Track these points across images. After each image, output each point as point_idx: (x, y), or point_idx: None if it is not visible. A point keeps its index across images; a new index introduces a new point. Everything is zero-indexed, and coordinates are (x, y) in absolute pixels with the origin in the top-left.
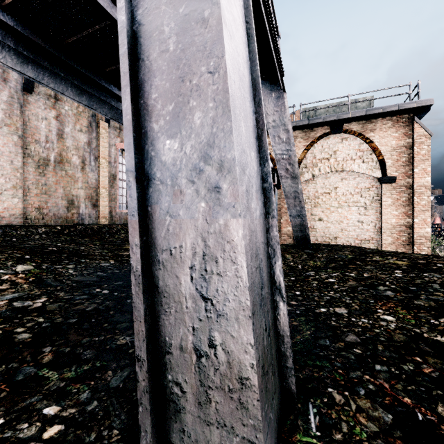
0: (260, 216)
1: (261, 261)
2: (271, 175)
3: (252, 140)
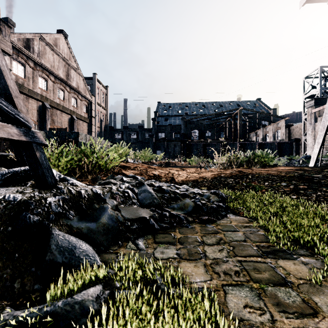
0: (316, 154)
1: (314, 157)
2: (318, 150)
3: (318, 147)
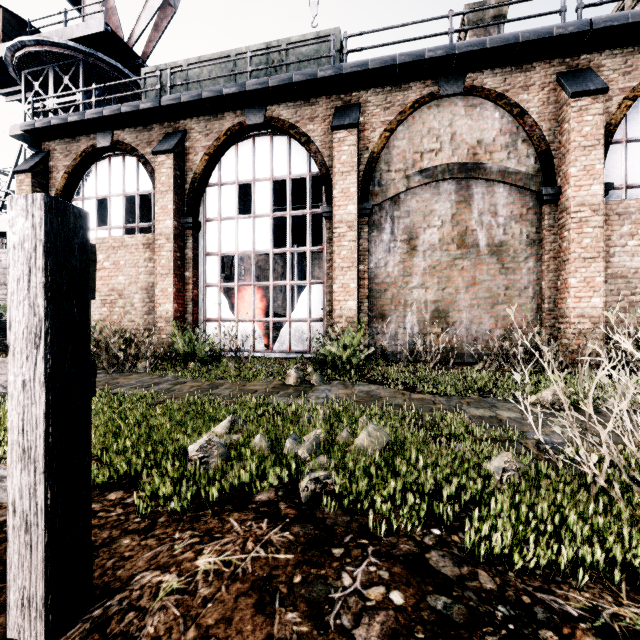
0: None
1: None
2: None
3: None
